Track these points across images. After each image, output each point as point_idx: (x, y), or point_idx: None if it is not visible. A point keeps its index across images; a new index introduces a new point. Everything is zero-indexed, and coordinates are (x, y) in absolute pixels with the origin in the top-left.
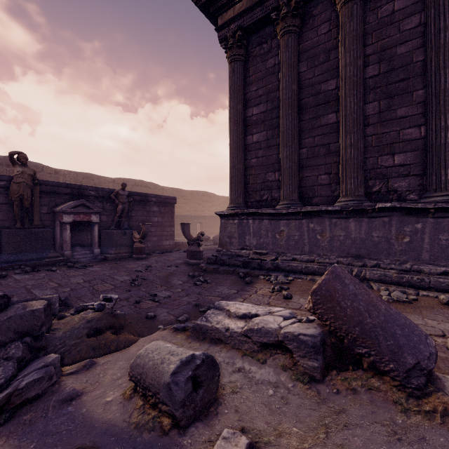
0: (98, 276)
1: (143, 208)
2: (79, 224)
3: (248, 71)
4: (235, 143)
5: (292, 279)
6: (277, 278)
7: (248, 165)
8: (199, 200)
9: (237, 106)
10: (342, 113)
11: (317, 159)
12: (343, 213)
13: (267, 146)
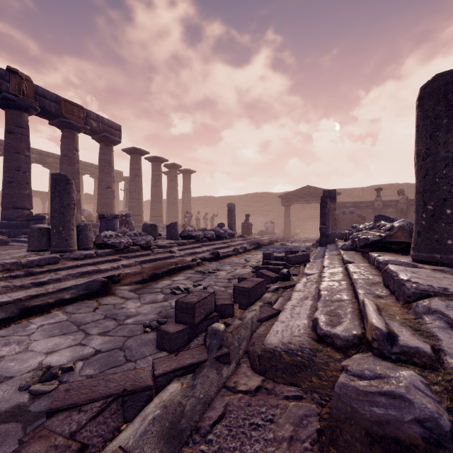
0: None
1: None
2: None
3: None
4: None
5: None
6: None
7: None
8: None
9: None
10: None
11: None
12: None
13: None
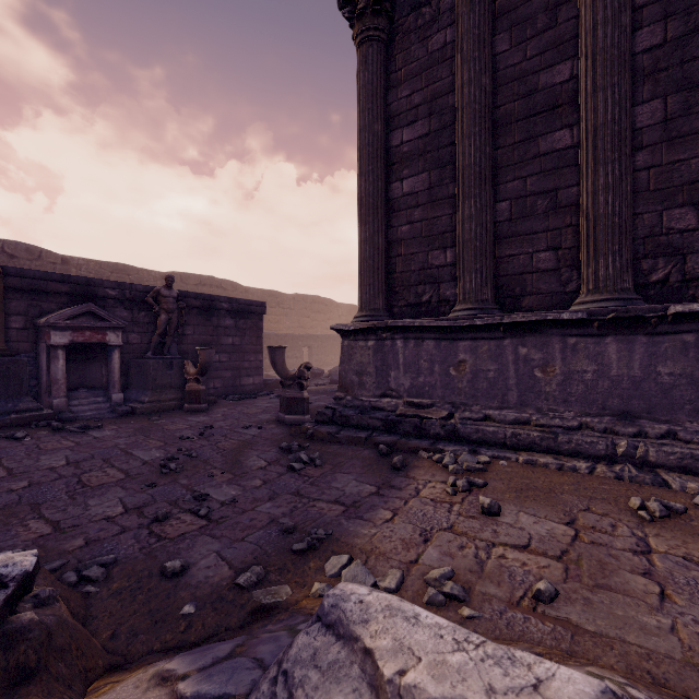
0: (101, 449)
1: (207, 321)
2: (85, 348)
3: (392, 61)
4: (369, 196)
5: (488, 461)
6: (457, 459)
7: (394, 237)
8: (307, 309)
9: (373, 126)
10: (586, 124)
11: (531, 221)
12: (592, 326)
13: (430, 201)
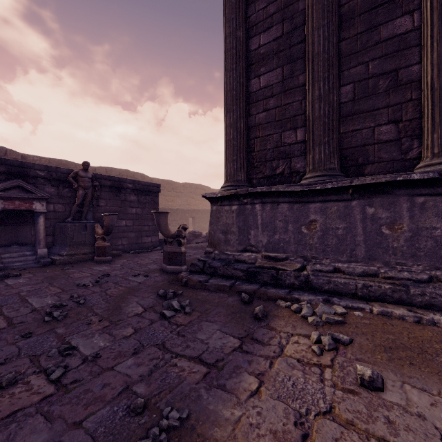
0: (2, 297)
1: (116, 196)
2: (18, 214)
3: None
4: (233, 89)
5: (344, 312)
6: (315, 310)
7: (253, 123)
8: (192, 193)
9: (236, 32)
10: (431, 2)
11: (373, 99)
12: None
13: (283, 91)
